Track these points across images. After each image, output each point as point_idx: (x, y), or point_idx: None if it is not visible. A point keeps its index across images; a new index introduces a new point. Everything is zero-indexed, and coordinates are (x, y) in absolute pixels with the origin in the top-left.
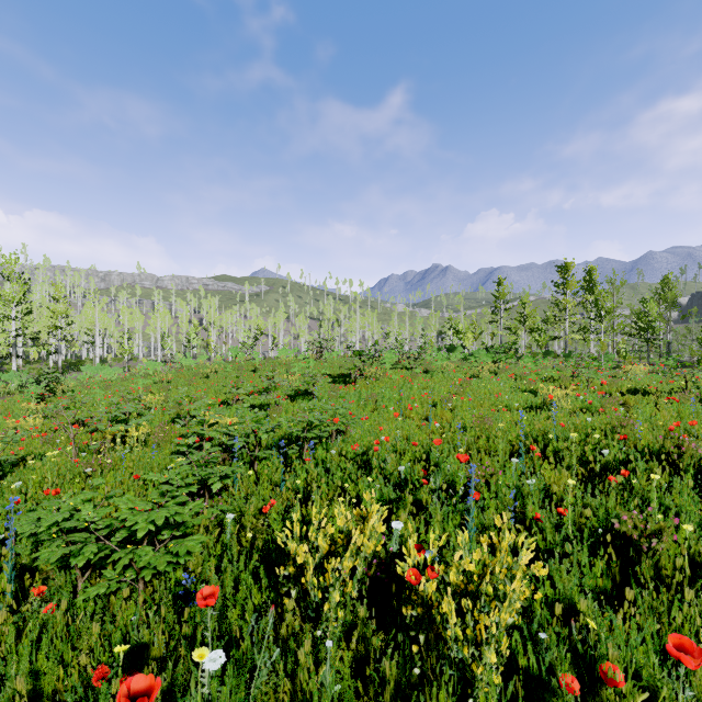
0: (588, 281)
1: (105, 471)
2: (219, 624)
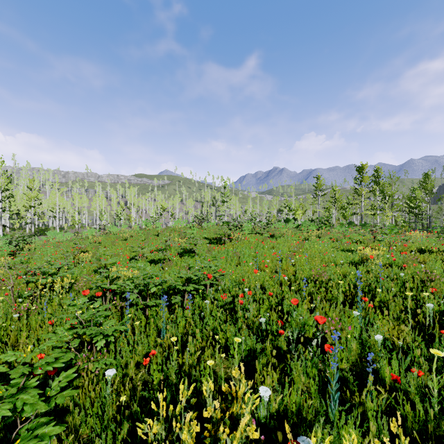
0: (376, 176)
1: (31, 315)
2: None
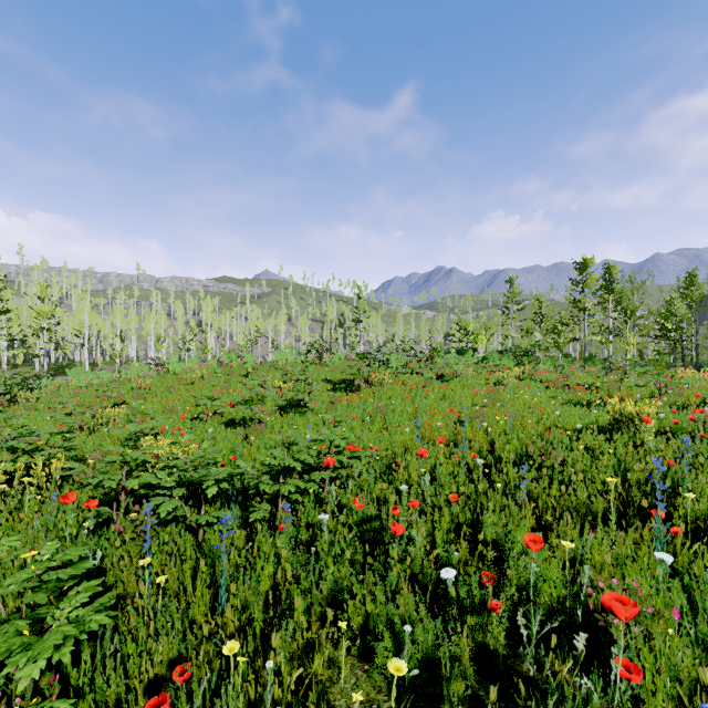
0: (607, 279)
1: None
2: None
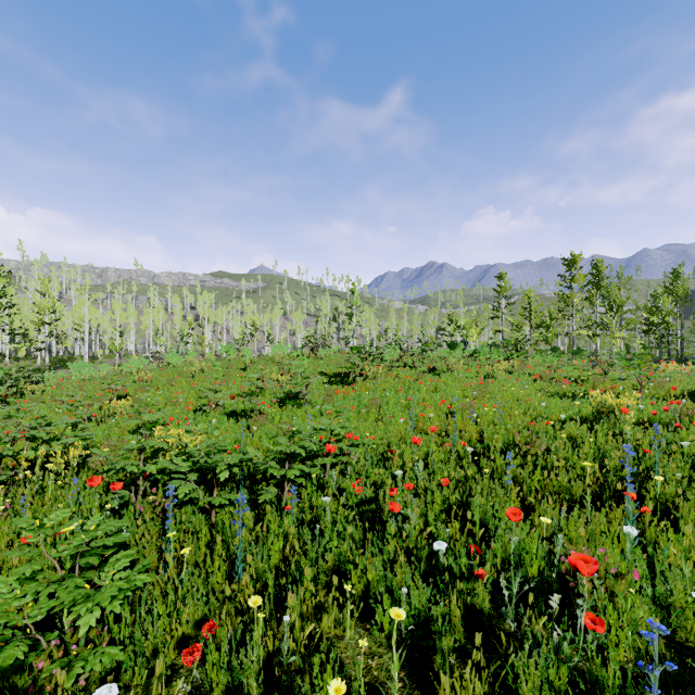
0: (595, 275)
1: None
2: None
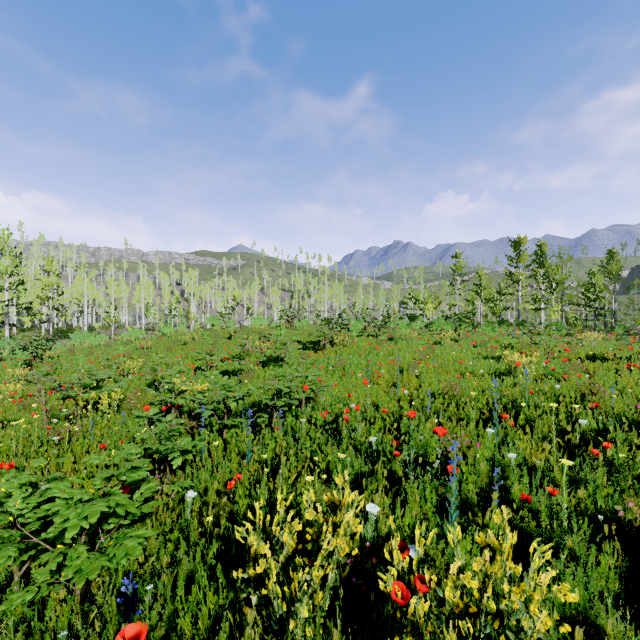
0: (539, 255)
1: (74, 438)
2: (169, 633)
